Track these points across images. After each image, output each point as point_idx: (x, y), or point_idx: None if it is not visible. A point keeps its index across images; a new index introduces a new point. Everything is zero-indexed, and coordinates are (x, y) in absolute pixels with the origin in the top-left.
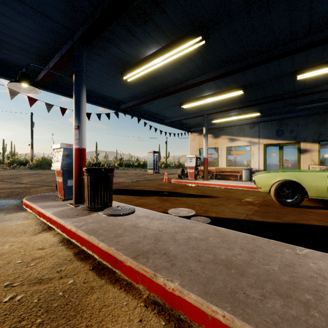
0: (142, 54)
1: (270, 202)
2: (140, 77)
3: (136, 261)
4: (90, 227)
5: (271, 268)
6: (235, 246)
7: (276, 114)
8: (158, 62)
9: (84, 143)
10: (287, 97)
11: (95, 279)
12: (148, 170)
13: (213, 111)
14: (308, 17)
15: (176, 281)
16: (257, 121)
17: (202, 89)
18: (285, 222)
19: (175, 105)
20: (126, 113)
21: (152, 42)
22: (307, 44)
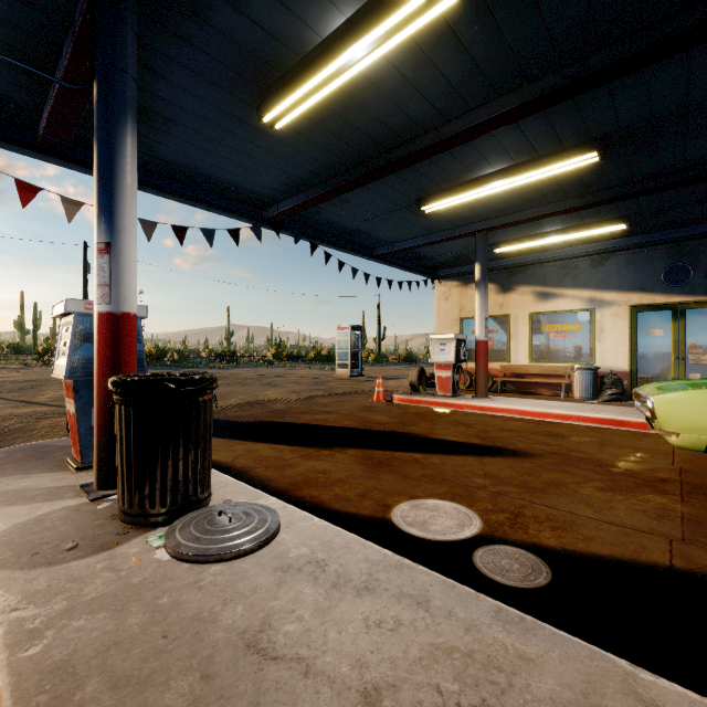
0: (313, 29)
1: (706, 477)
2: (311, 117)
3: None
4: (63, 648)
5: None
6: None
7: (667, 227)
8: (359, 58)
9: (128, 298)
10: None
11: None
12: (339, 369)
13: (502, 221)
14: None
15: None
16: (613, 248)
17: (480, 154)
18: None
19: (403, 206)
20: (280, 230)
21: None
22: None
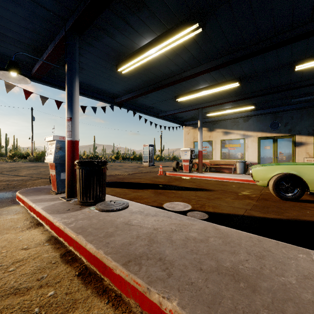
0: (137, 44)
1: (268, 195)
2: (135, 69)
3: (126, 269)
4: (79, 225)
5: (288, 281)
6: (240, 250)
7: (270, 107)
8: (153, 53)
9: (77, 135)
10: (283, 89)
11: (80, 289)
12: (144, 163)
13: (208, 104)
14: (312, 1)
15: (174, 299)
16: (251, 114)
17: (197, 81)
18: (287, 218)
19: (169, 98)
20: (121, 107)
21: (147, 31)
22: (309, 31)
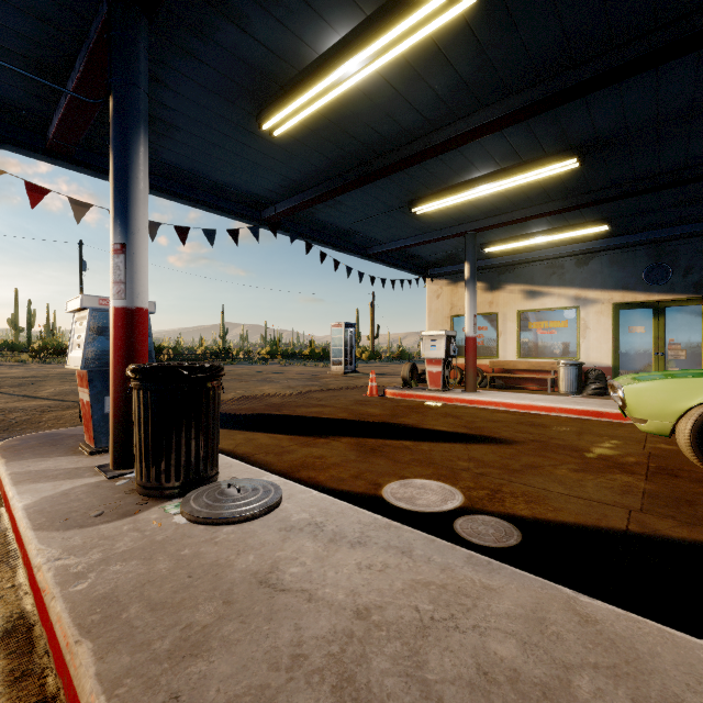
0: (310, 46)
1: (671, 460)
2: (307, 125)
3: None
4: (106, 585)
5: None
6: None
7: (647, 229)
8: (353, 73)
9: (141, 294)
10: (693, 176)
11: None
12: (333, 366)
13: (490, 222)
14: None
15: None
16: (597, 248)
17: (467, 159)
18: None
19: (395, 207)
20: (277, 230)
21: (338, 1)
22: None
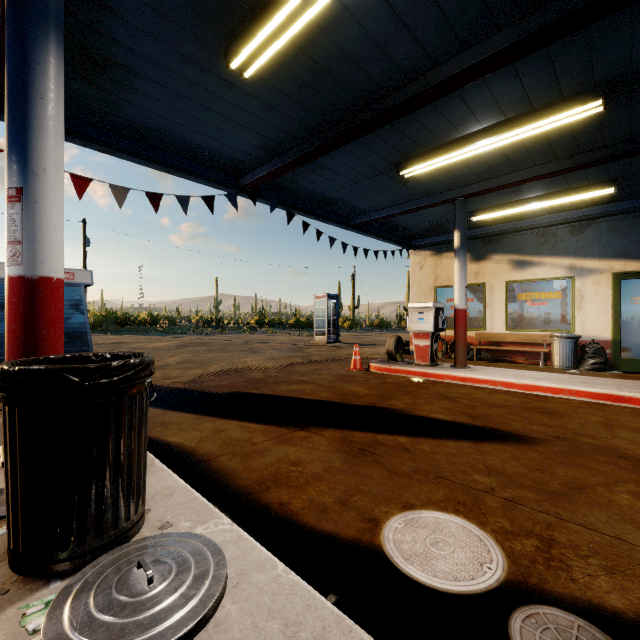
0: None
1: None
2: (284, 65)
3: None
4: None
5: None
6: None
7: None
8: None
9: (48, 259)
10: None
11: None
12: (316, 336)
13: (483, 186)
14: None
15: None
16: (595, 214)
17: (468, 107)
18: None
19: (381, 171)
20: (257, 198)
21: None
22: None
